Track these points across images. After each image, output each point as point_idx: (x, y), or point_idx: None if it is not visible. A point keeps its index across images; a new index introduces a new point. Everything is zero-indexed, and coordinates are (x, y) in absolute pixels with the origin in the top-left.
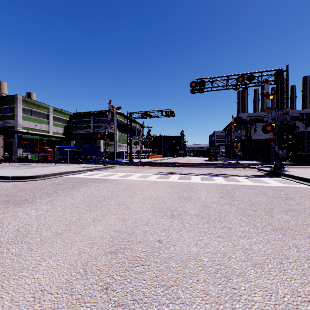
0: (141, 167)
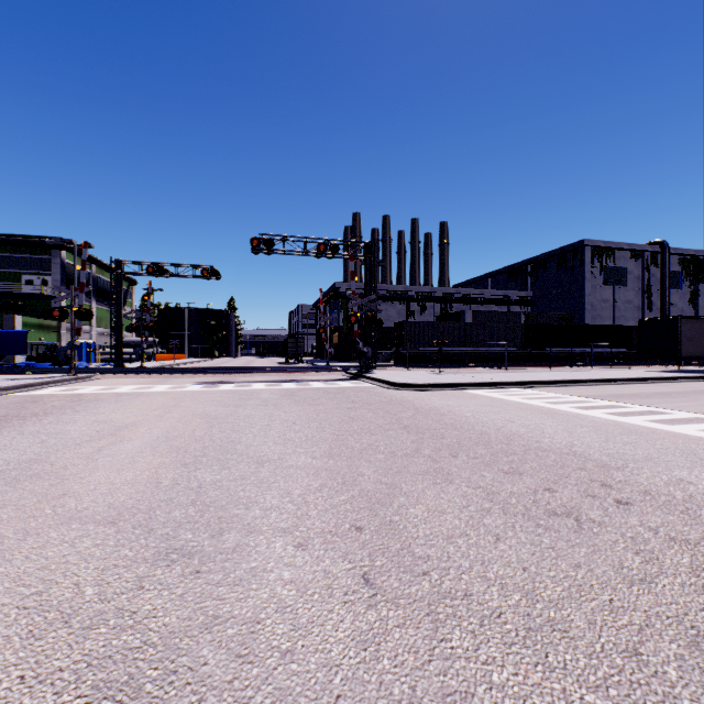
0: (157, 376)
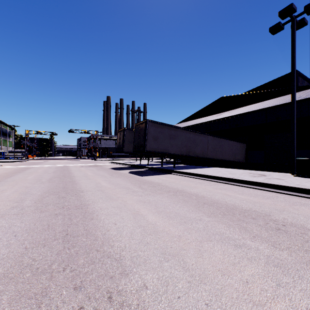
0: (45, 160)
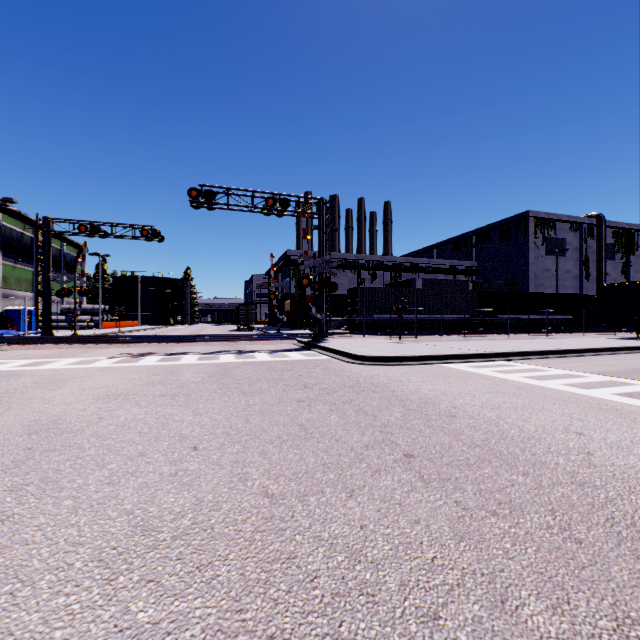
0: (78, 346)
